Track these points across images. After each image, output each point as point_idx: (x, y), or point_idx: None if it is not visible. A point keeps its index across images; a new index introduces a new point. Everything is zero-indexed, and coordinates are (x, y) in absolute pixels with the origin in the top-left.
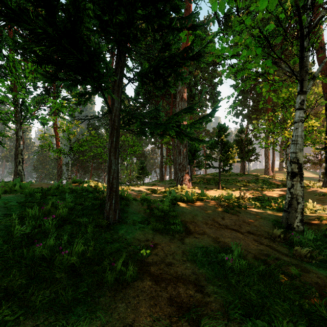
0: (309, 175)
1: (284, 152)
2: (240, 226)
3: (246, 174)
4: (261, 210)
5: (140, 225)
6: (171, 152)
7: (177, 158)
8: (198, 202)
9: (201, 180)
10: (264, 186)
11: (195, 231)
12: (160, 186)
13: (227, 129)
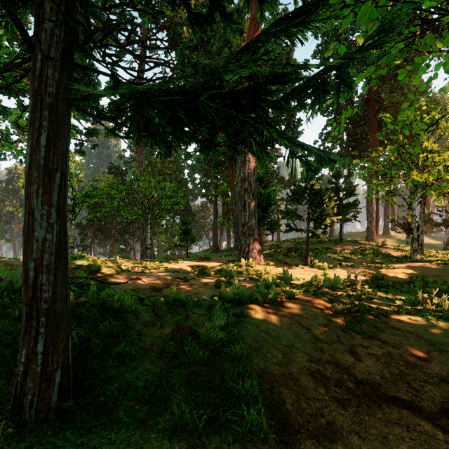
0: (426, 241)
1: (408, 205)
2: (408, 382)
3: (344, 241)
4: (419, 321)
5: (138, 407)
6: (230, 207)
7: (240, 215)
8: (286, 302)
9: (276, 249)
10: (377, 260)
11: (302, 421)
12: (212, 260)
13: (320, 168)
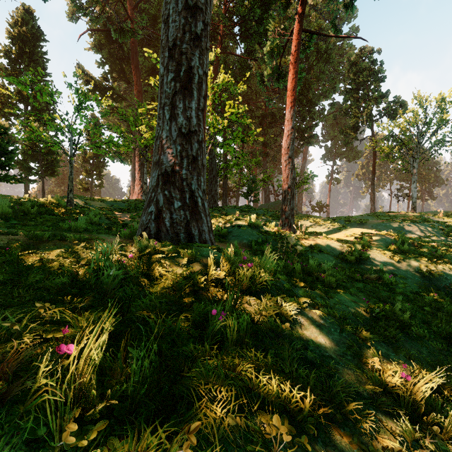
0: None
1: None
2: None
3: None
4: None
5: None
6: None
7: None
8: None
9: None
10: None
11: None
12: None
13: None
